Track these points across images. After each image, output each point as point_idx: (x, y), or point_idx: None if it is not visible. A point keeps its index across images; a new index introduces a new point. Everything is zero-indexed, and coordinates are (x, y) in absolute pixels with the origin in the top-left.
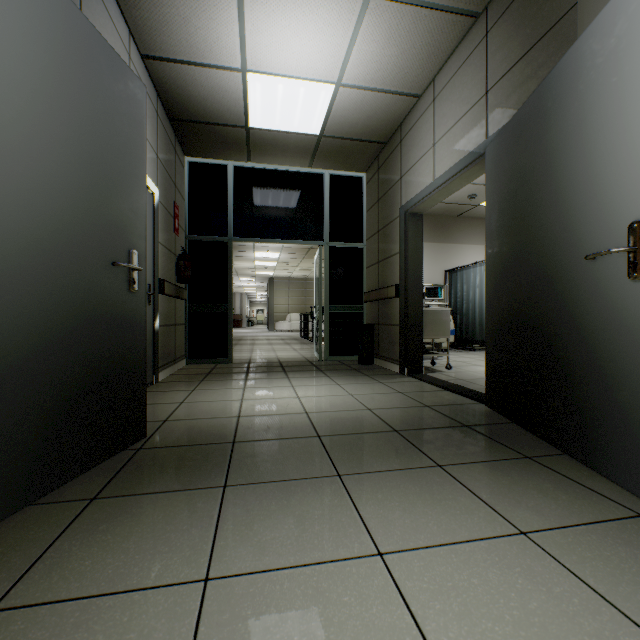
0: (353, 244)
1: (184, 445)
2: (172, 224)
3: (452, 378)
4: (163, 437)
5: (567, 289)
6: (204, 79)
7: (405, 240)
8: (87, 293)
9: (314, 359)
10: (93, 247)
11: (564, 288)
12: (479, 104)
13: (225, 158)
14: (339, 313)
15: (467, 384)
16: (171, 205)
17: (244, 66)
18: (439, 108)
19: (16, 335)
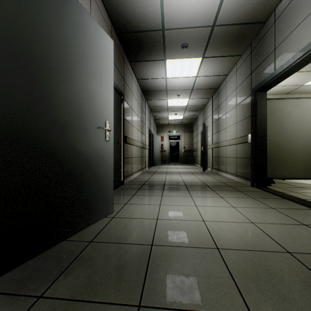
0: None
1: None
2: None
3: None
4: None
5: (79, 137)
6: None
7: None
8: None
9: None
10: None
11: (77, 136)
12: None
13: None
14: None
15: None
16: None
17: None
18: None
19: None
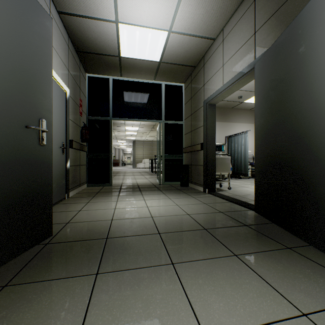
0: (177, 122)
1: (75, 240)
2: (78, 109)
3: (232, 194)
4: (64, 235)
5: (314, 144)
6: (94, 27)
7: (206, 119)
8: (6, 145)
9: (156, 183)
10: (11, 115)
11: (311, 143)
12: (250, 40)
13: (108, 74)
14: (170, 159)
15: (241, 198)
16: (77, 99)
17: (117, 19)
18: (226, 45)
19: None
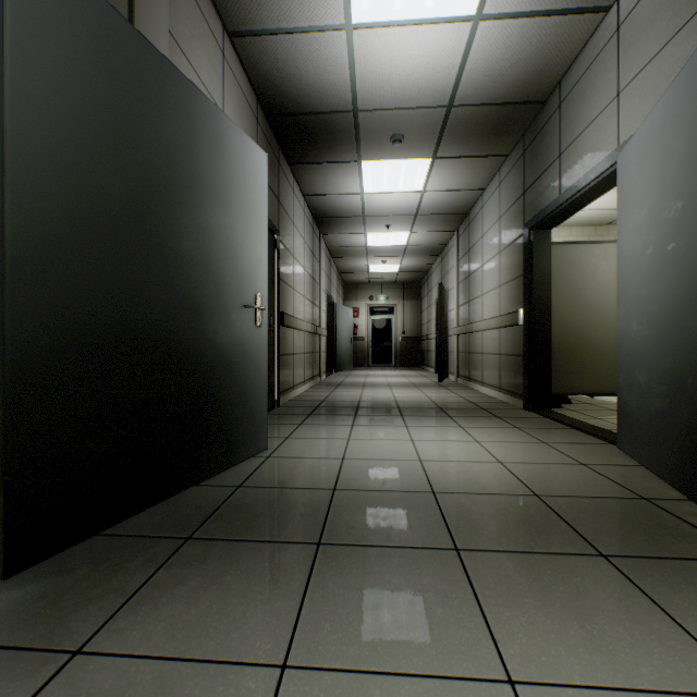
0: None
1: (686, 558)
2: None
3: None
4: None
5: (218, 323)
6: None
7: None
8: None
9: None
10: None
11: (215, 322)
12: None
13: None
14: None
15: None
16: None
17: None
18: None
19: (668, 362)
